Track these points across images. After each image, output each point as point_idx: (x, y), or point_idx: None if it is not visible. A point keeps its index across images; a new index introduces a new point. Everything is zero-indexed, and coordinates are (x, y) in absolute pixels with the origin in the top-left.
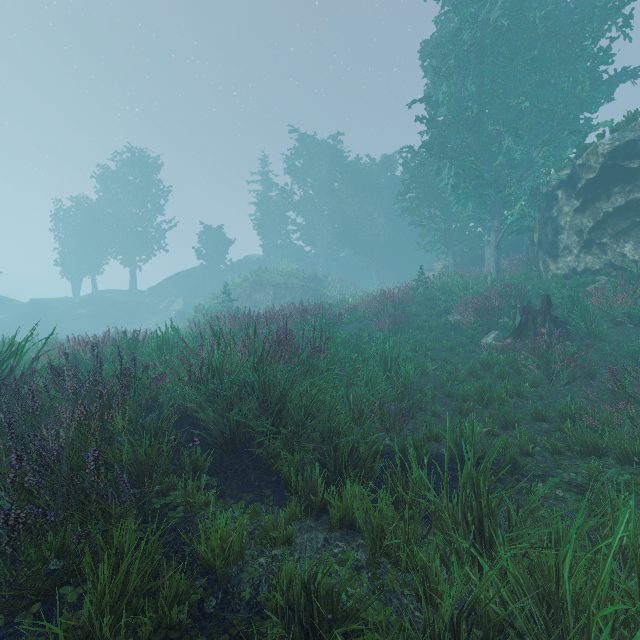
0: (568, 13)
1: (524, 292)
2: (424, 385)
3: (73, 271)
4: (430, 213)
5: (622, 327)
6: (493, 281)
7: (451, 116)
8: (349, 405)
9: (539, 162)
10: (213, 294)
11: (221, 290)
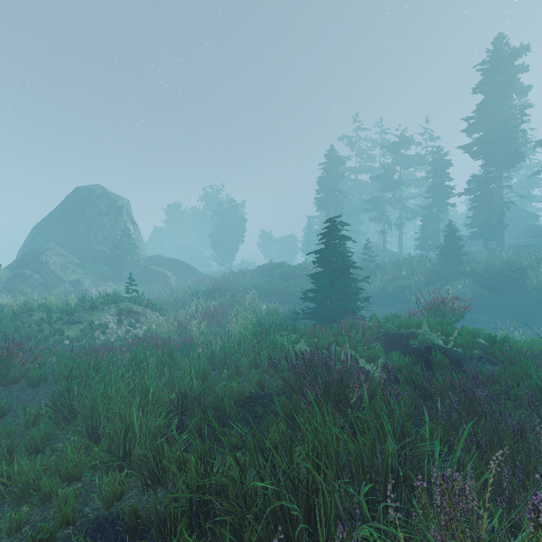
0: None
1: None
2: None
3: None
4: None
5: None
6: None
7: None
8: None
9: None
10: None
11: None
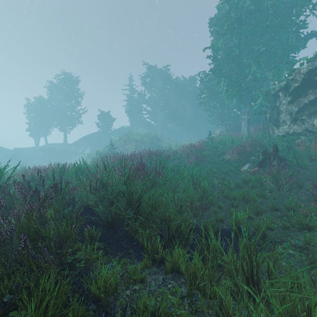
0: (284, 3)
1: (262, 144)
2: (213, 191)
3: (35, 134)
4: (214, 104)
5: (315, 161)
6: (246, 138)
7: (225, 55)
8: (175, 202)
9: (269, 78)
10: (105, 145)
11: (109, 143)
